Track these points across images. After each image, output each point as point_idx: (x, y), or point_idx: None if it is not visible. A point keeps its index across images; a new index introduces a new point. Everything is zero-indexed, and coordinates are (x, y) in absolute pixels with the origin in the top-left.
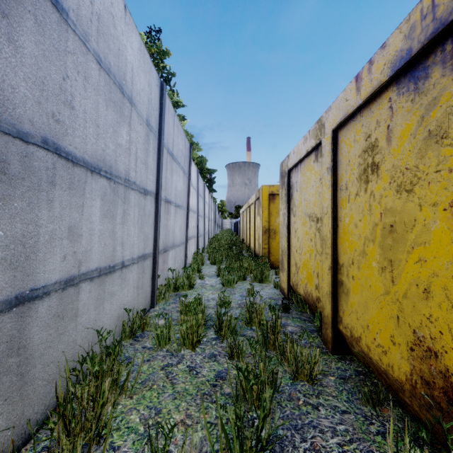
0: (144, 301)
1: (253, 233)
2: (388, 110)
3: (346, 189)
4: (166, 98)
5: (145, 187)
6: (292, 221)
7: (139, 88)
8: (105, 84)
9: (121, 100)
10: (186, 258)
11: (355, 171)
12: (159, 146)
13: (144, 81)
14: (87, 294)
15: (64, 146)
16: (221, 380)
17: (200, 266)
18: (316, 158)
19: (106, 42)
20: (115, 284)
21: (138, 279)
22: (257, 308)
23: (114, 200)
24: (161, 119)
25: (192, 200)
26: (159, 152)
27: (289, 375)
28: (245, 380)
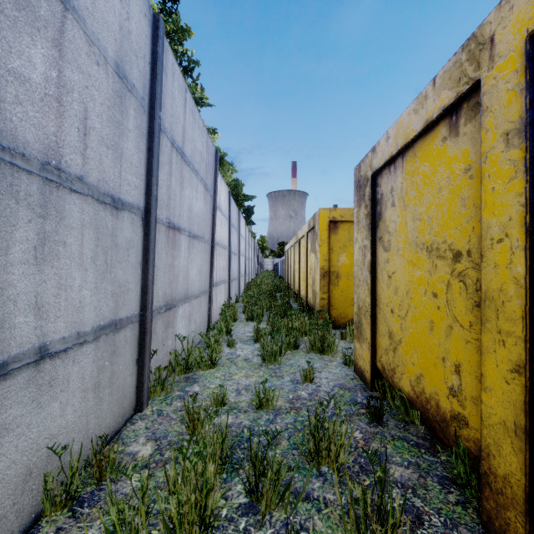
0: (118, 406)
1: (303, 277)
2: None
3: None
4: (168, 52)
5: (115, 195)
6: (381, 260)
7: None
8: None
9: None
10: (210, 314)
11: None
12: (151, 128)
13: None
14: None
15: None
16: None
17: (230, 325)
18: (453, 130)
19: None
20: (8, 404)
21: (98, 372)
22: (331, 429)
23: None
24: (155, 79)
25: (220, 231)
26: (151, 138)
27: None
28: None
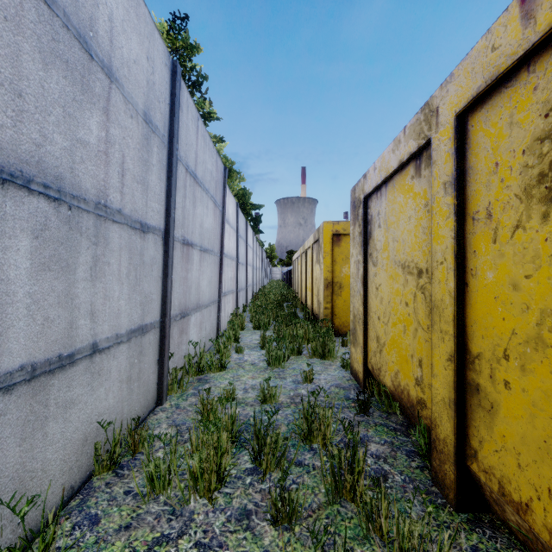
0: (144, 398)
1: (310, 287)
2: None
3: (488, 217)
4: (183, 90)
5: (143, 221)
6: (371, 273)
7: (128, 57)
8: (38, 20)
9: (84, 64)
10: (219, 322)
11: (514, 182)
12: (170, 159)
13: (139, 49)
14: None
15: None
16: None
17: (238, 333)
18: (418, 172)
19: None
20: (74, 385)
21: (130, 367)
22: (321, 413)
23: (69, 239)
24: (173, 117)
25: (228, 243)
26: (170, 168)
27: None
28: None
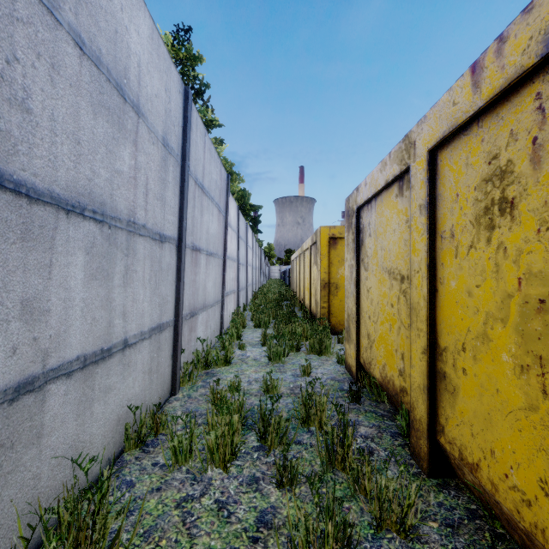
0: (161, 389)
1: (308, 287)
2: (534, 114)
3: (452, 237)
4: (193, 111)
5: (161, 232)
6: (363, 277)
7: (151, 93)
8: (90, 80)
9: (120, 107)
10: (222, 321)
11: (469, 211)
12: (183, 175)
13: (159, 84)
14: (60, 398)
15: (9, 171)
16: (265, 529)
17: (240, 331)
18: (400, 192)
19: (92, 17)
20: (111, 374)
21: (151, 360)
22: (317, 401)
23: (109, 253)
24: (185, 138)
25: (230, 245)
26: (183, 183)
27: (369, 519)
28: (302, 539)
